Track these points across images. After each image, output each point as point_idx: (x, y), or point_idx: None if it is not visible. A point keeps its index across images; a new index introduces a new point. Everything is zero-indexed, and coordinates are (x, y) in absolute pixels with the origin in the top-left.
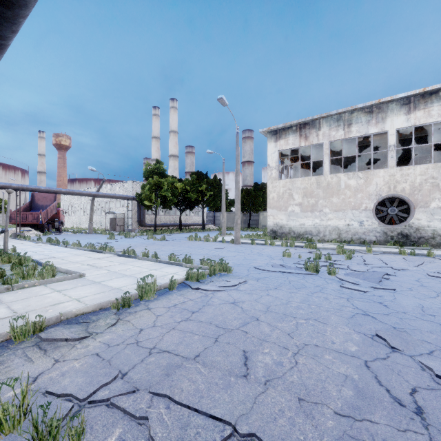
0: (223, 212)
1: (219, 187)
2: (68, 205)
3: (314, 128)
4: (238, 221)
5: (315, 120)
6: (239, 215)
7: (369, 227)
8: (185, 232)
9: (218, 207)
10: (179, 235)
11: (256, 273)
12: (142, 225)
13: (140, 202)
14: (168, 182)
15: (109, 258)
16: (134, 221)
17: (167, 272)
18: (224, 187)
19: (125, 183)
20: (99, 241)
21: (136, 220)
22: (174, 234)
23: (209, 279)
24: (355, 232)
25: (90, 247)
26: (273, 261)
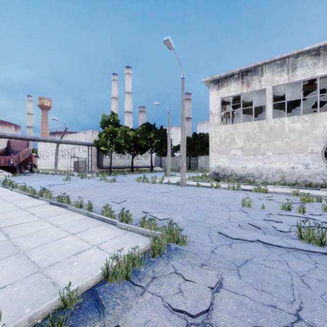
0: (168, 156)
1: (165, 136)
2: (43, 151)
3: (256, 75)
4: (183, 164)
5: (258, 67)
6: (185, 158)
7: (316, 169)
8: (136, 173)
9: (163, 152)
10: (130, 176)
11: (226, 247)
12: (101, 167)
13: (98, 147)
14: (121, 131)
15: (36, 208)
16: (93, 164)
17: (88, 242)
18: (169, 134)
19: (87, 132)
20: (54, 182)
21: (95, 163)
22: (126, 175)
23: (149, 270)
24: (300, 175)
25: (31, 191)
26: (234, 214)
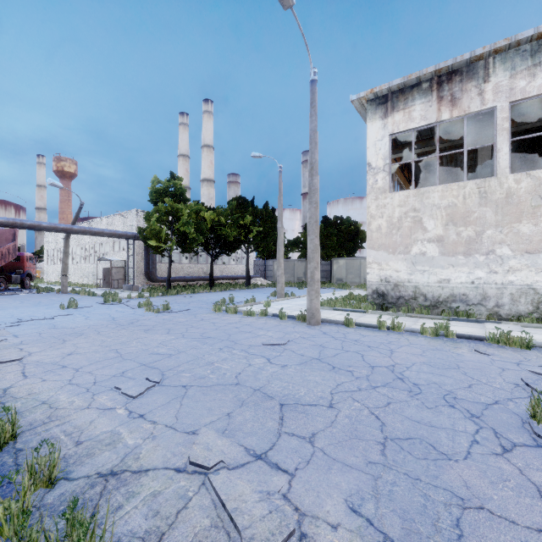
0: (280, 258)
1: (272, 221)
2: (53, 249)
3: (473, 79)
4: (314, 274)
5: (476, 62)
6: (317, 261)
7: None
8: (217, 290)
9: (270, 252)
10: (205, 296)
11: None
12: (152, 279)
13: (145, 242)
14: (190, 211)
15: None
16: (139, 273)
17: None
18: (281, 214)
19: (127, 214)
20: (35, 313)
21: (142, 271)
22: (198, 295)
23: None
24: None
25: None
26: None
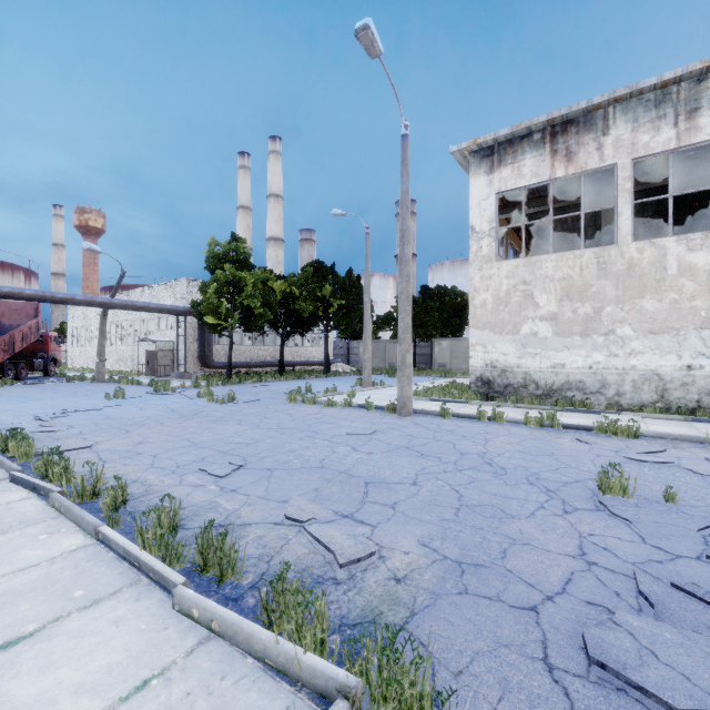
0: (366, 338)
1: (357, 292)
2: (80, 328)
3: (591, 131)
4: (406, 358)
5: (595, 112)
6: (409, 342)
7: None
8: (289, 379)
9: (354, 330)
10: (275, 386)
11: None
12: (208, 365)
13: (200, 318)
14: (256, 280)
15: None
16: (191, 357)
17: None
18: (368, 284)
19: (176, 283)
20: (79, 404)
21: (195, 354)
22: (266, 384)
23: None
24: (709, 387)
25: None
26: (591, 528)
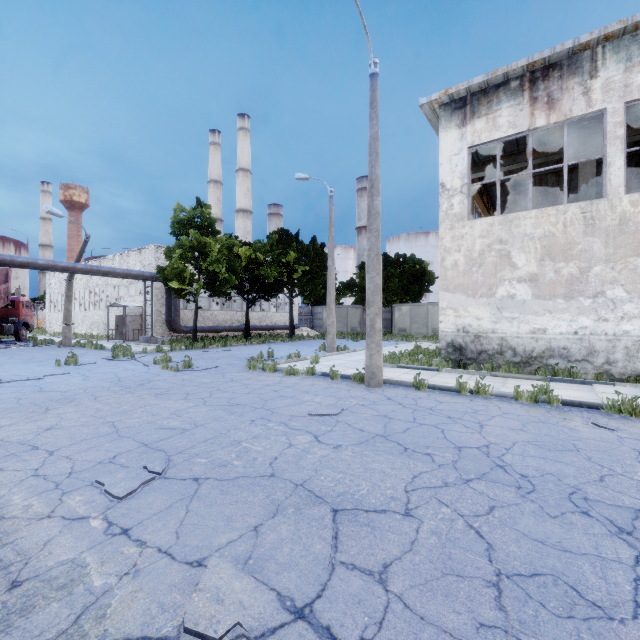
0: (330, 303)
1: (321, 259)
2: (57, 294)
3: (576, 74)
4: (375, 323)
5: (581, 53)
6: (379, 305)
7: None
8: (254, 343)
9: (318, 297)
10: (239, 350)
11: None
12: (175, 329)
13: (166, 283)
14: (221, 246)
15: None
16: (159, 322)
17: None
18: (332, 248)
19: (144, 250)
20: (22, 372)
21: (163, 319)
22: (230, 348)
23: None
24: None
25: None
26: None
